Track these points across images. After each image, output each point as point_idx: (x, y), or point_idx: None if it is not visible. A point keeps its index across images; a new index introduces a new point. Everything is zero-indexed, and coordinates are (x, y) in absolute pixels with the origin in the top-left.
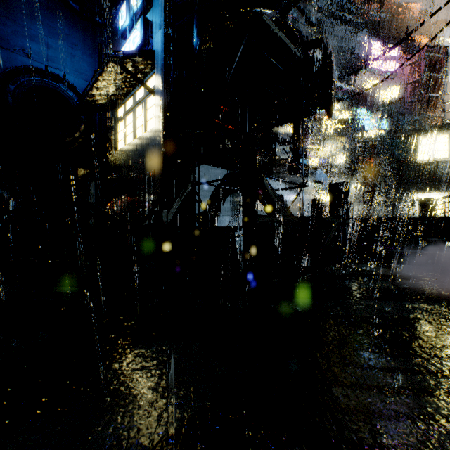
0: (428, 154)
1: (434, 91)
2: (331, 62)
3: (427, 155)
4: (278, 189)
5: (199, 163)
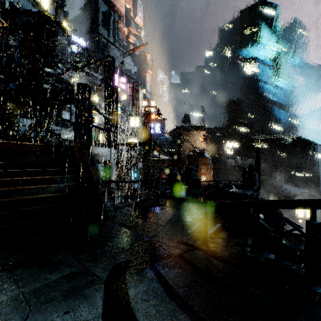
0: (133, 124)
1: (136, 100)
2: (74, 92)
3: (133, 124)
4: (53, 130)
5: (19, 117)
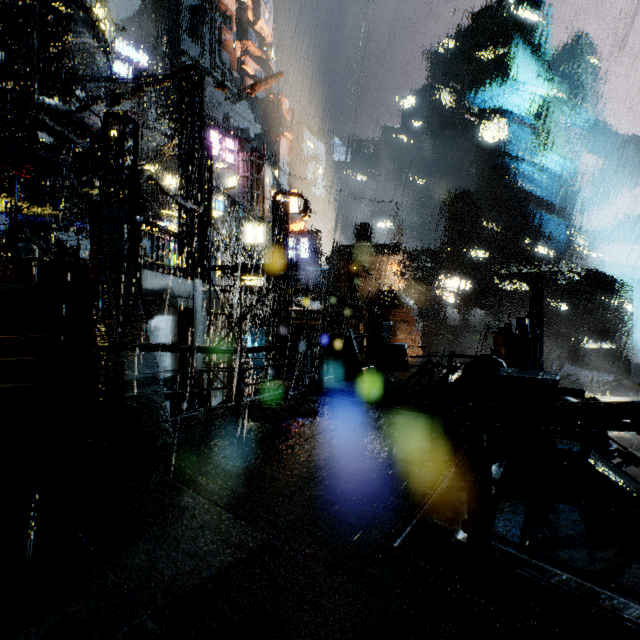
0: (251, 238)
1: (258, 188)
2: None
3: (250, 239)
4: (61, 240)
5: None
